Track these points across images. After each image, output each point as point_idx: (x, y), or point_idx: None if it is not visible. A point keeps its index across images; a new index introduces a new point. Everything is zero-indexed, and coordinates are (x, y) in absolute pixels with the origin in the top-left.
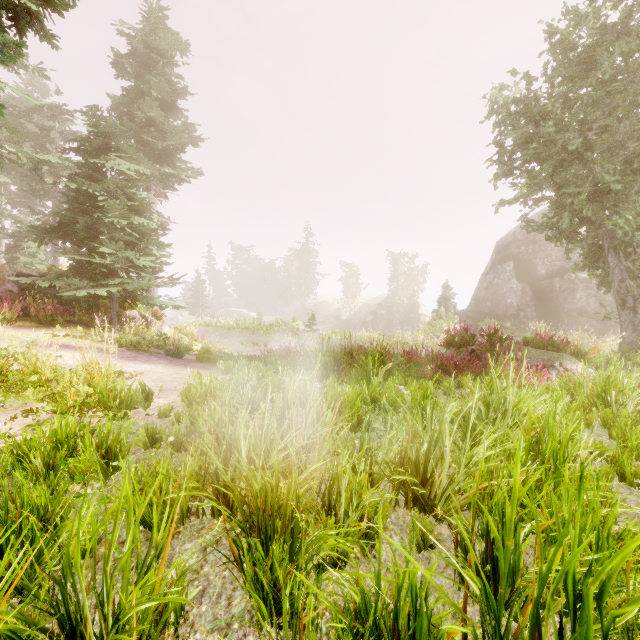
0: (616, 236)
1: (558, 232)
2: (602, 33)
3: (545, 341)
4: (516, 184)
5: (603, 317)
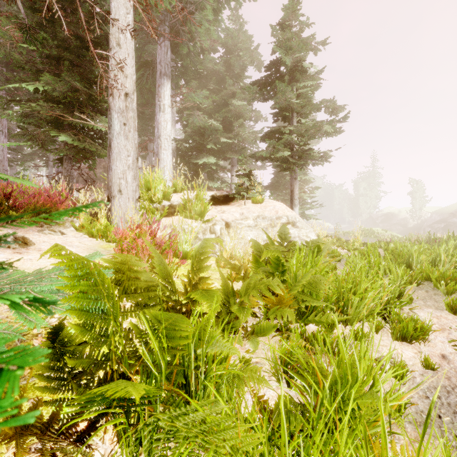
0: None
1: None
2: None
3: None
4: None
5: None
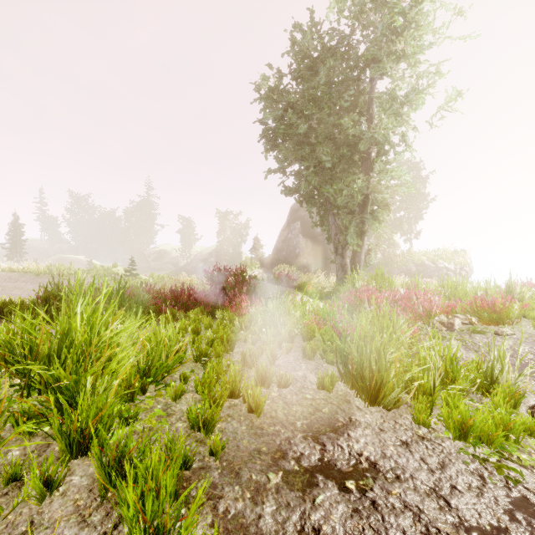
0: (330, 201)
1: (300, 196)
2: (323, 51)
3: (281, 279)
4: (278, 157)
5: (331, 261)
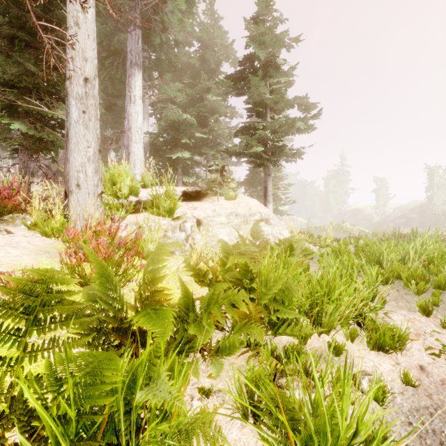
0: None
1: None
2: None
3: None
4: None
5: None
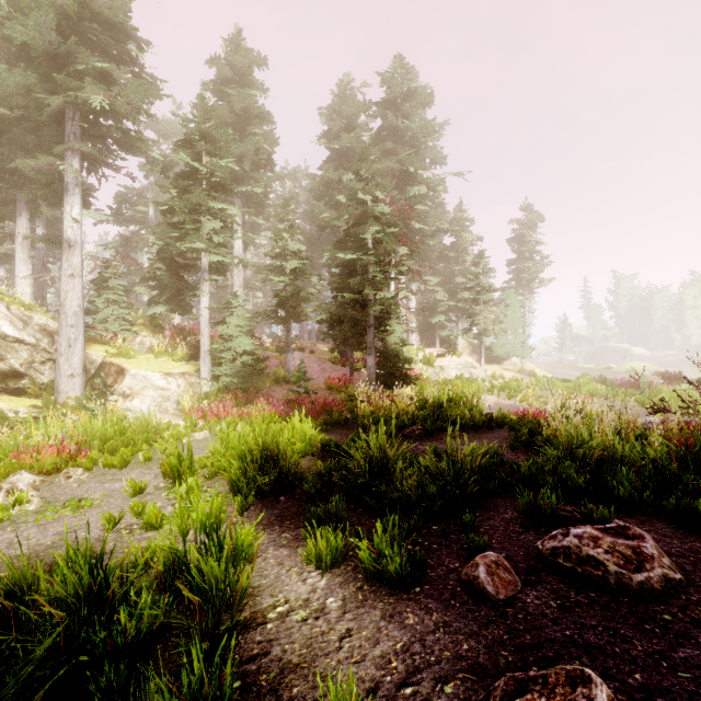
0: None
1: None
2: None
3: None
4: None
5: None
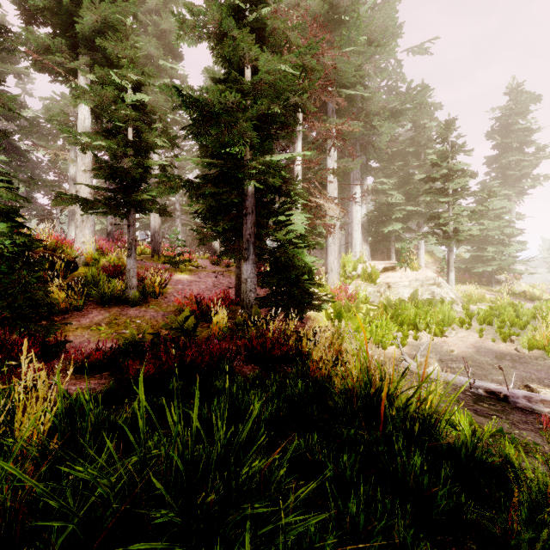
0: None
1: None
2: None
3: None
4: None
5: None
